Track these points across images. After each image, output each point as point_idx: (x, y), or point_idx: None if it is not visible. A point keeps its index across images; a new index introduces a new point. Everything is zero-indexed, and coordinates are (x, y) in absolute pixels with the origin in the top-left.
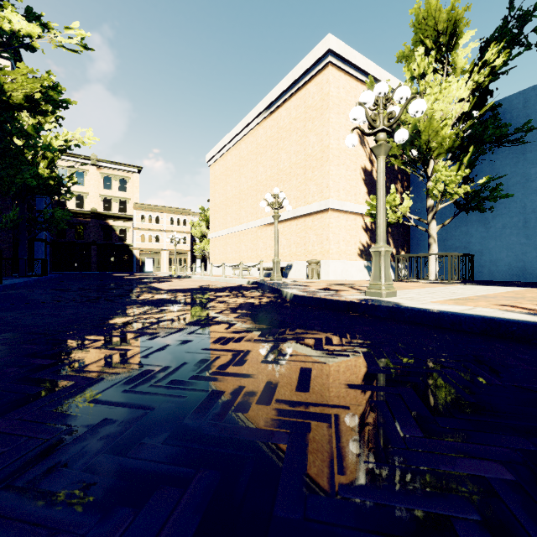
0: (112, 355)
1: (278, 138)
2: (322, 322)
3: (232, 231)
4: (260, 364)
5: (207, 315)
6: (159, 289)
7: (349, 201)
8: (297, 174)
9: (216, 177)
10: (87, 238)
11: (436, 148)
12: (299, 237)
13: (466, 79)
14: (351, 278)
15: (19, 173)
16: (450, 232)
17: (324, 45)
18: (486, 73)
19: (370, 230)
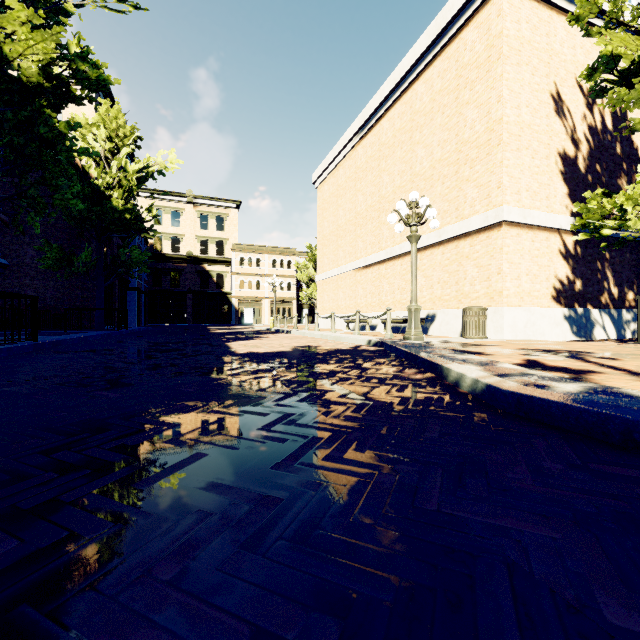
0: None
1: (413, 127)
2: None
3: (344, 269)
4: None
5: (245, 482)
6: (228, 354)
7: (537, 209)
8: (443, 176)
9: (325, 201)
10: (183, 286)
11: None
12: (446, 273)
13: None
14: (542, 337)
15: (59, 192)
16: None
17: None
18: None
19: (573, 256)
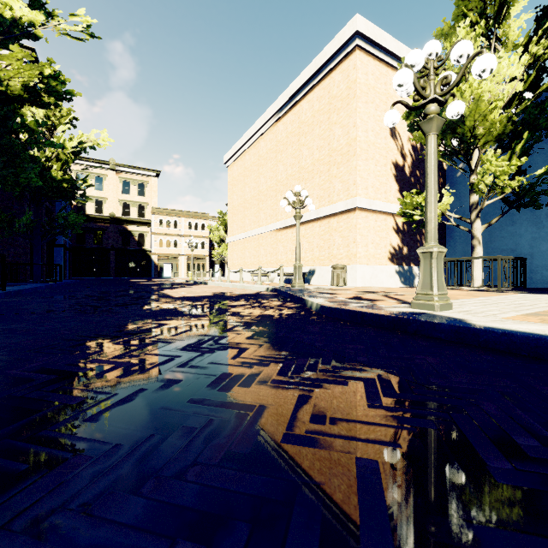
0: (47, 411)
1: (300, 133)
2: (365, 347)
3: (250, 234)
4: (281, 444)
5: (213, 334)
6: (168, 297)
7: (378, 200)
8: (320, 172)
9: (234, 178)
10: (106, 244)
11: (483, 135)
12: (322, 240)
13: (519, 54)
14: (381, 285)
15: (23, 172)
16: (493, 233)
17: (351, 27)
18: (545, 44)
19: (402, 231)
